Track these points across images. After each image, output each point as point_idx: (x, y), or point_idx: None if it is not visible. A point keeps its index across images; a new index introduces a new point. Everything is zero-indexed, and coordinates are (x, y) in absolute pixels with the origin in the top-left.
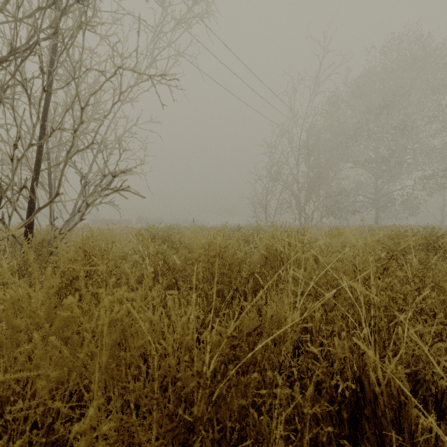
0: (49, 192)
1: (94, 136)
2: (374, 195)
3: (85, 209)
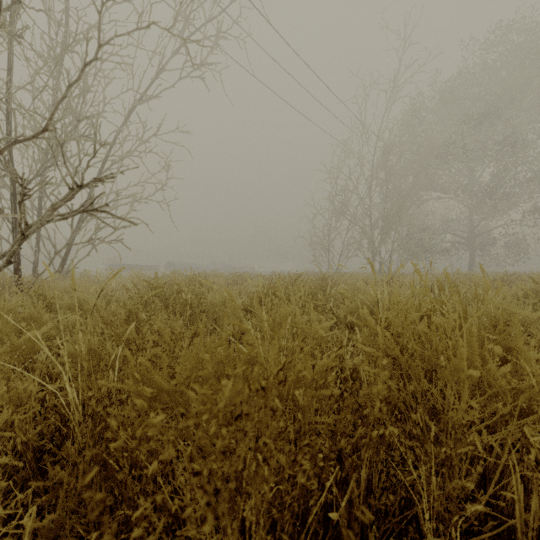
0: (13, 223)
1: (49, 118)
2: (467, 233)
3: (18, 243)
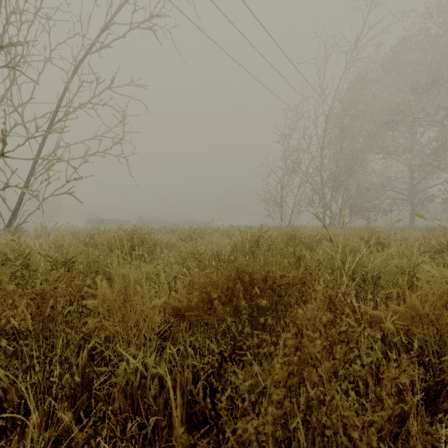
0: None
1: None
2: (408, 190)
3: None
